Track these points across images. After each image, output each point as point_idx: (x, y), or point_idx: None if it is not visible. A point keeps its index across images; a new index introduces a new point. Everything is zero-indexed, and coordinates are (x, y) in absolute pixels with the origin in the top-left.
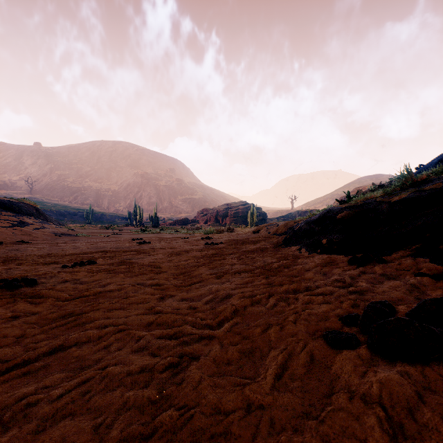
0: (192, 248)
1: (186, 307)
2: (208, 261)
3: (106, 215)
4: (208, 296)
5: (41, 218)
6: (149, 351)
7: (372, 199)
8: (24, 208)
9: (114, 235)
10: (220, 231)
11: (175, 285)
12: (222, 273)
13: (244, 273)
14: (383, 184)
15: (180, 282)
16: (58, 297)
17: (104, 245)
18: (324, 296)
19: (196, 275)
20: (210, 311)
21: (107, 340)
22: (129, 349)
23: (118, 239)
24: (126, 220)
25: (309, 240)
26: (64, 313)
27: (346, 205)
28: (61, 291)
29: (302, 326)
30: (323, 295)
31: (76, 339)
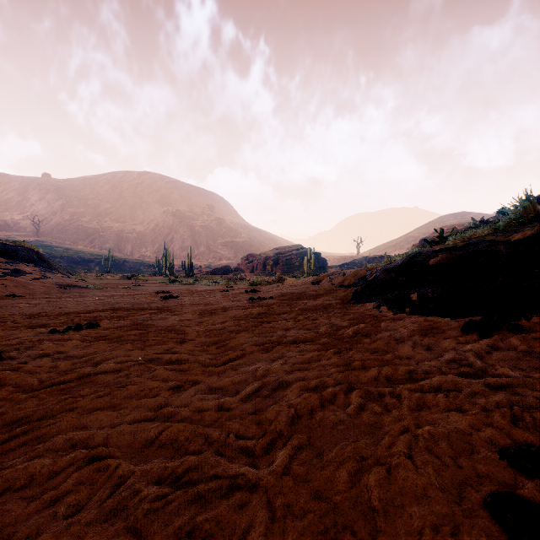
0: (232, 304)
1: (214, 407)
2: (252, 323)
3: (129, 262)
4: (250, 385)
5: (44, 265)
6: (129, 524)
7: (479, 237)
8: (22, 253)
9: (135, 287)
10: (269, 282)
11: (202, 363)
12: (272, 342)
13: (305, 344)
14: (487, 219)
15: (210, 358)
16: (21, 384)
17: (119, 300)
18: (446, 394)
19: (234, 345)
20: (253, 419)
21: (59, 487)
22: (92, 514)
23: (138, 292)
24: (153, 268)
25: (390, 294)
26: (15, 416)
27: (441, 247)
28: (31, 373)
29: (430, 471)
30: (443, 390)
31: (6, 481)
